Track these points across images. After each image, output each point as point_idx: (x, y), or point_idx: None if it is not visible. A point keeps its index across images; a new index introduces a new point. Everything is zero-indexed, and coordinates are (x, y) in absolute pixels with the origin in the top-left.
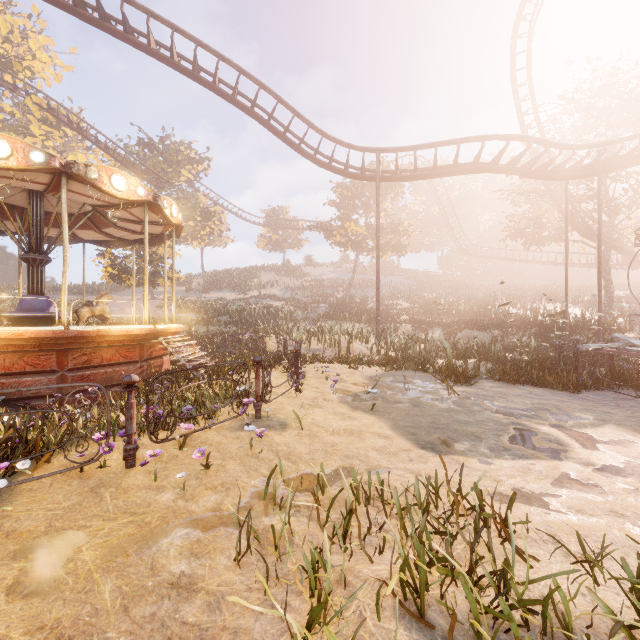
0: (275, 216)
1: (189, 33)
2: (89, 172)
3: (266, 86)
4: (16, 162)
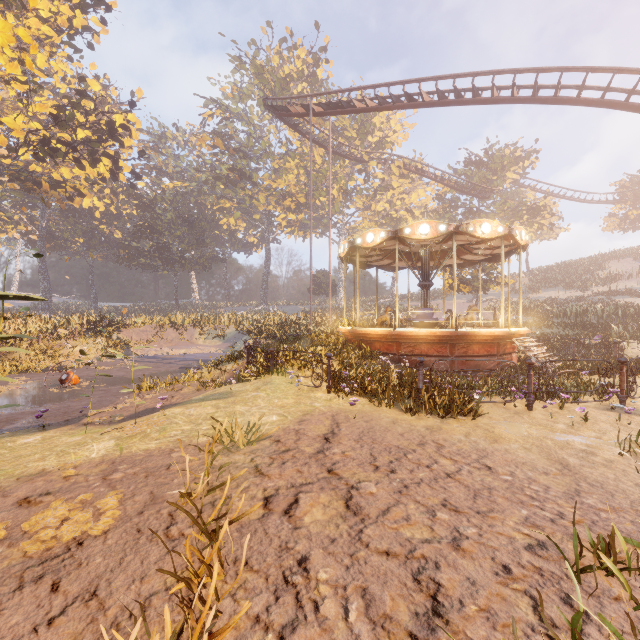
0: (633, 185)
1: (530, 68)
2: (468, 228)
3: (623, 68)
4: (432, 234)
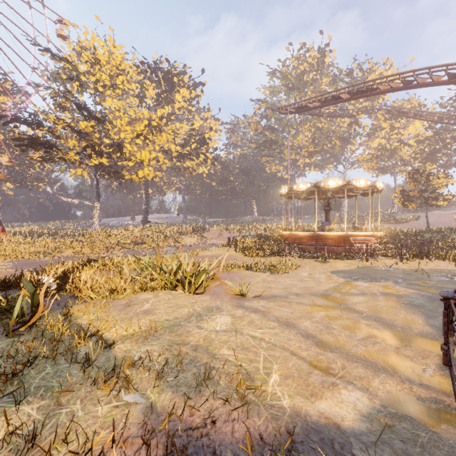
0: None
1: (394, 74)
2: (321, 184)
3: (452, 64)
4: (304, 188)
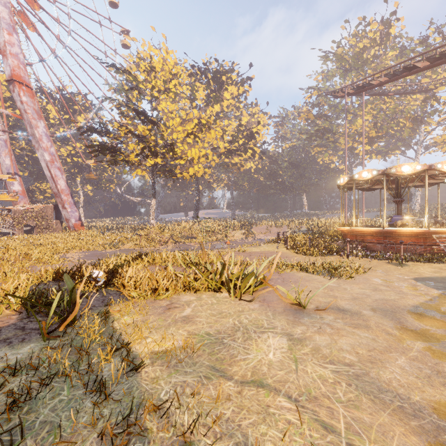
0: None
1: None
2: (391, 170)
3: None
4: (369, 176)
